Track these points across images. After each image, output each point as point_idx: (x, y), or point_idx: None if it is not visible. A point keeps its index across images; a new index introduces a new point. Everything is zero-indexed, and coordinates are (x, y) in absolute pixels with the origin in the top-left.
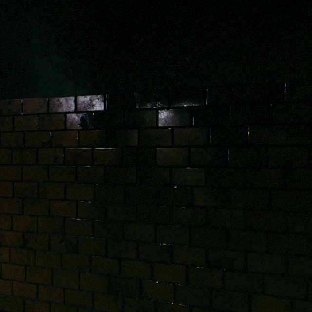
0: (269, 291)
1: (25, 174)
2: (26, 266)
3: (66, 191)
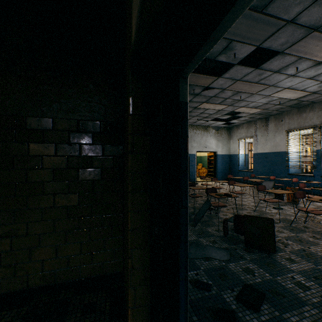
0: (44, 244)
1: None
2: None
3: None
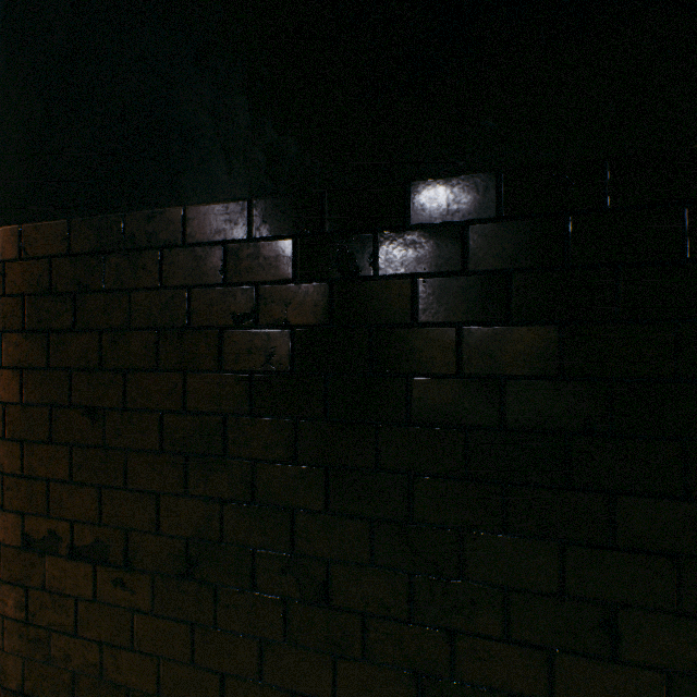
0: None
1: (191, 394)
2: (193, 626)
3: (297, 442)
